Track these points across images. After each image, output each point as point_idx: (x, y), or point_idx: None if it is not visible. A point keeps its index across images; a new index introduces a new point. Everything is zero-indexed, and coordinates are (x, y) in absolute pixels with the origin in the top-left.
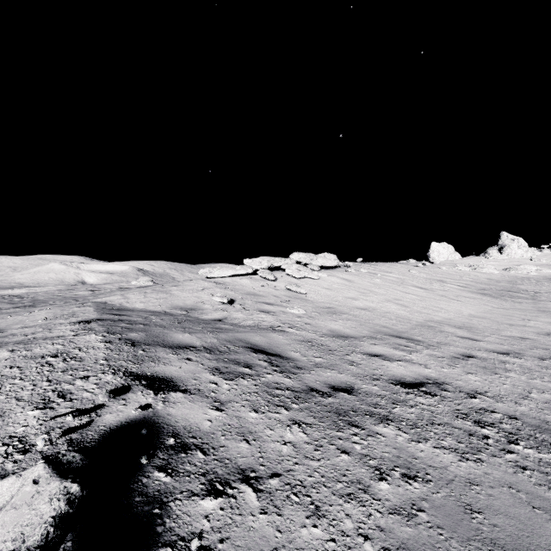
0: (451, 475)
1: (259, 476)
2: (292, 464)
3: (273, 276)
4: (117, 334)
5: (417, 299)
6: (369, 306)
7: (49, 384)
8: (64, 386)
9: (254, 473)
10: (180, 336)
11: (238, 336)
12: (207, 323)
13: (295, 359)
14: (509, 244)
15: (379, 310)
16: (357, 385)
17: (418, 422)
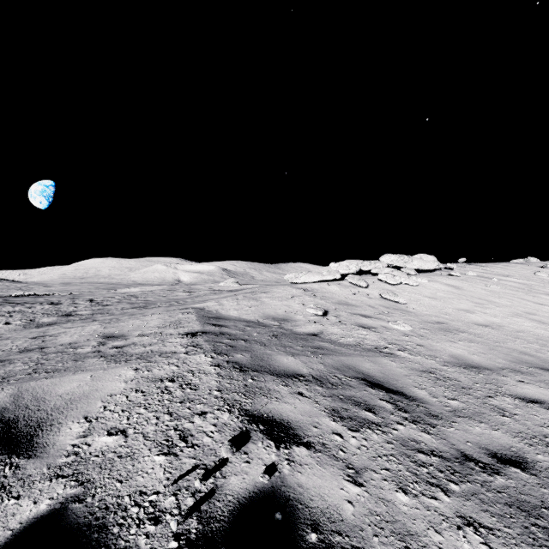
0: None
1: None
2: None
3: (365, 283)
4: (224, 355)
5: None
6: (492, 321)
7: (170, 418)
8: (184, 423)
9: None
10: (284, 359)
11: (345, 361)
12: (303, 339)
13: (424, 400)
14: None
15: (507, 327)
16: (528, 454)
17: None
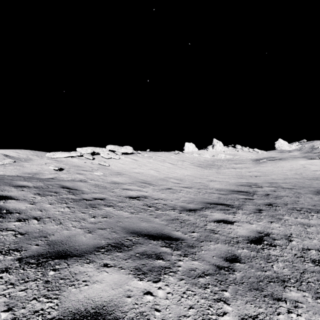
0: (122, 217)
1: (41, 218)
2: (58, 215)
3: (92, 157)
4: None
5: (166, 168)
6: (141, 171)
7: None
8: None
9: (40, 217)
10: (21, 182)
11: (57, 183)
12: (42, 179)
13: (84, 190)
14: (216, 144)
15: (145, 173)
16: (108, 198)
17: (124, 206)
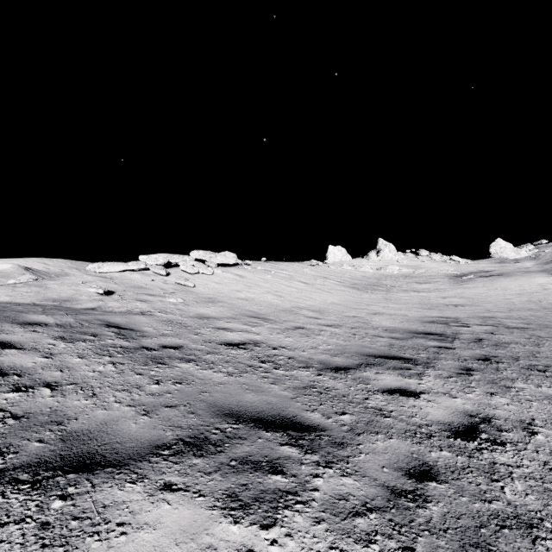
0: (210, 382)
1: (60, 384)
2: (91, 380)
3: (164, 271)
4: None
5: (295, 291)
6: (250, 296)
7: None
8: None
9: (57, 383)
10: (34, 316)
11: (99, 317)
12: (75, 310)
13: (145, 331)
14: (383, 249)
15: (257, 300)
16: (188, 345)
17: (217, 361)
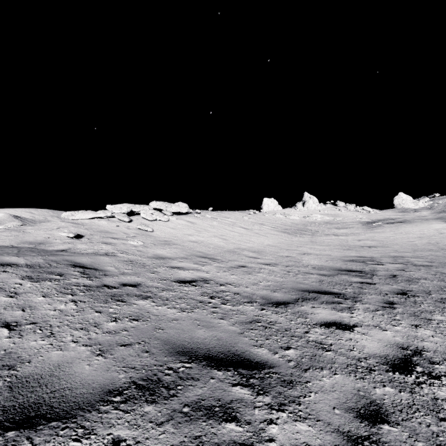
0: (164, 318)
1: (19, 324)
2: (51, 318)
3: (127, 218)
4: None
5: (237, 235)
6: (199, 239)
7: None
8: None
9: (16, 323)
10: (7, 258)
11: (67, 258)
12: (47, 252)
13: (108, 270)
14: (308, 201)
15: (205, 242)
16: (145, 283)
17: (171, 298)
